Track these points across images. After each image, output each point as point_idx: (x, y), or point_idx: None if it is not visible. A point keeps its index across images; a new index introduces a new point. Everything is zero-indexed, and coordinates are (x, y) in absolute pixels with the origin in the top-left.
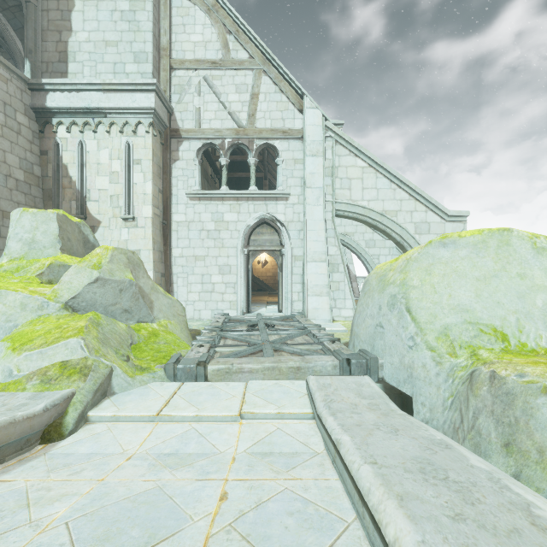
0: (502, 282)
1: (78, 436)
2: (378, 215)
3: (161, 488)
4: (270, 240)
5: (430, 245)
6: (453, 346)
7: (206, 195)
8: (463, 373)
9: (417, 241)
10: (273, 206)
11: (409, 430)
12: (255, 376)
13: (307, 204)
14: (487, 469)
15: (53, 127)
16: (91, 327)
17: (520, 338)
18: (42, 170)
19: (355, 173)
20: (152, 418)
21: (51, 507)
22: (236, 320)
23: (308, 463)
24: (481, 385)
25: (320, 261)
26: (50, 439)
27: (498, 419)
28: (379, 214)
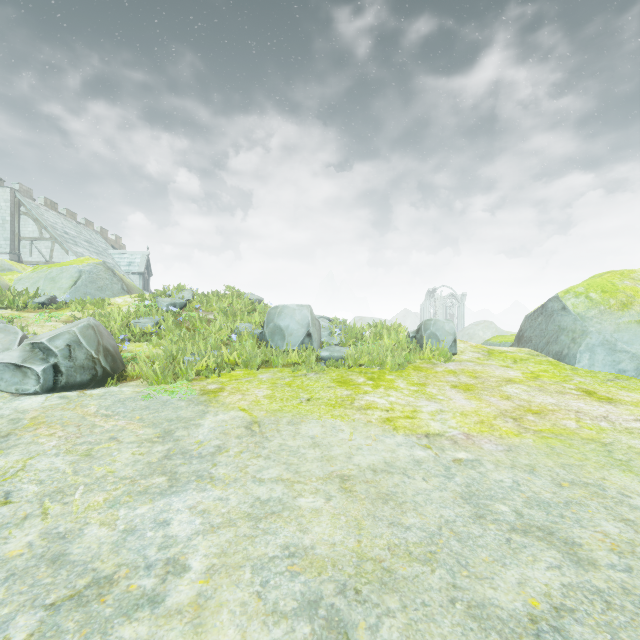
0: None
1: None
2: None
3: None
4: None
5: None
6: None
7: None
8: None
9: None
10: None
11: None
12: None
13: None
14: None
15: None
16: None
17: None
18: None
19: None
20: None
21: None
22: None
23: None
24: None
25: None
26: None
27: None
28: None
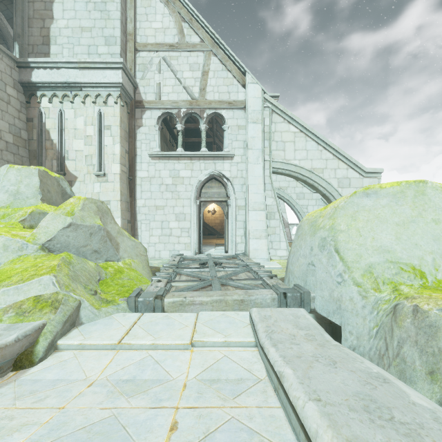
0: (419, 226)
1: (47, 363)
2: (307, 172)
3: (116, 417)
4: (218, 193)
5: (355, 195)
6: (377, 282)
7: (165, 155)
8: (387, 306)
9: (340, 193)
10: (220, 164)
11: (346, 362)
12: (205, 307)
13: (248, 163)
14: (430, 407)
15: (37, 99)
16: (62, 266)
17: (436, 275)
18: (28, 134)
19: (288, 137)
20: (114, 346)
21: (10, 438)
22: (189, 259)
23: (252, 390)
24: (405, 317)
25: (260, 210)
26: (22, 366)
27: (422, 348)
28: (308, 171)
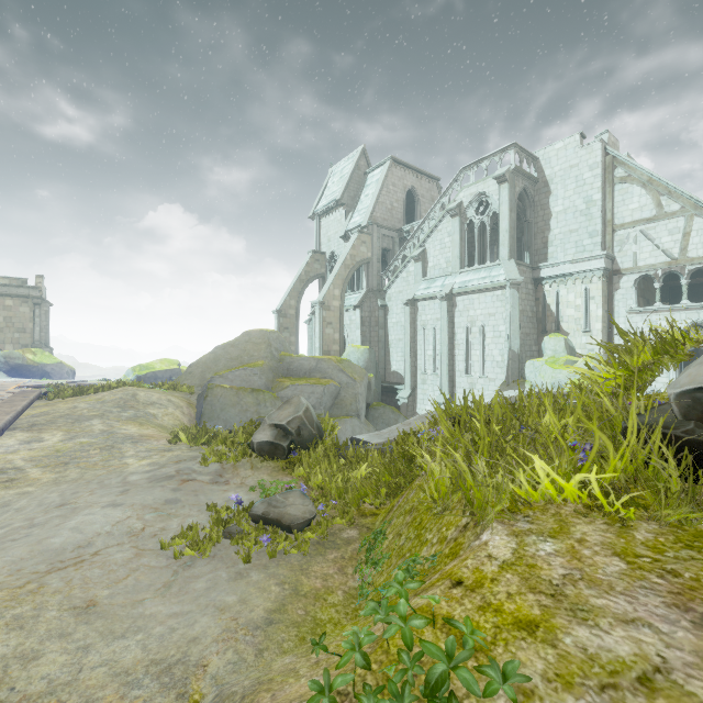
0: None
1: None
2: None
3: None
4: None
5: None
6: None
7: (641, 310)
8: None
9: None
10: None
11: None
12: None
13: None
14: None
15: (542, 286)
16: None
17: None
18: (536, 308)
19: None
20: None
21: None
22: None
23: None
24: None
25: None
26: None
27: None
28: None
